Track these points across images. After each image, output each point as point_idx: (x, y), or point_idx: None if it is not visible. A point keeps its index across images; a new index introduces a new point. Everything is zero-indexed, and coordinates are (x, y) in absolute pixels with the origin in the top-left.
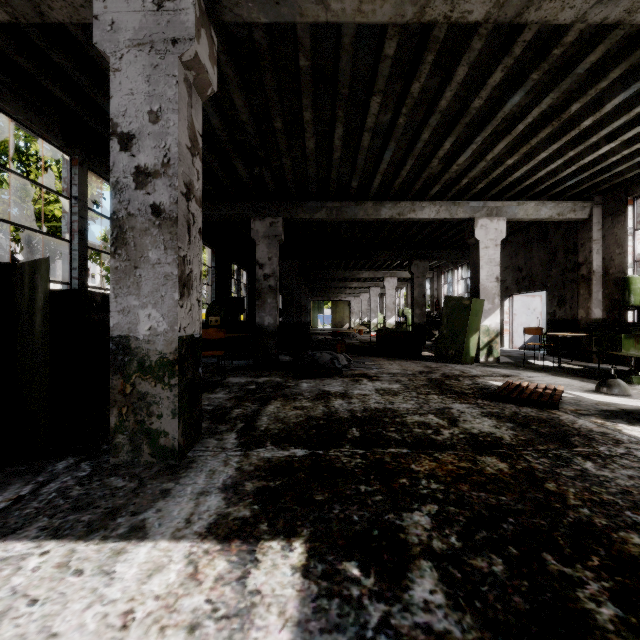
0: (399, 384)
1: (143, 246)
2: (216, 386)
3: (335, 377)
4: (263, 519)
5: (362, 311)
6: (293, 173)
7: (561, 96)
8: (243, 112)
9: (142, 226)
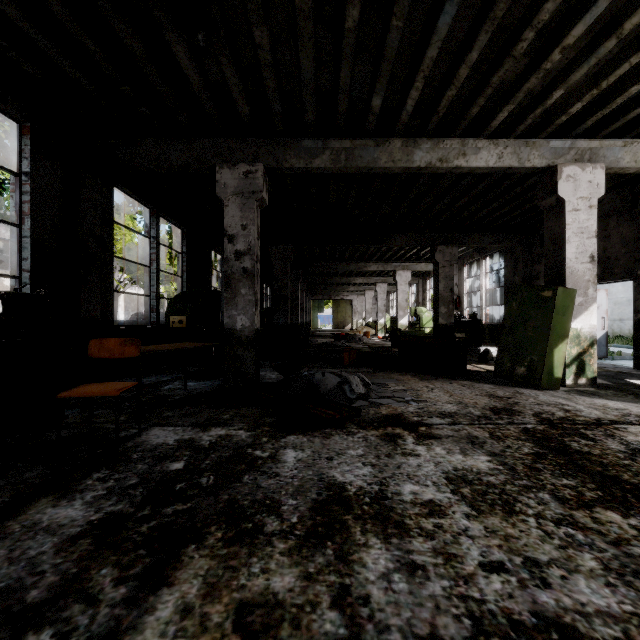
0: (484, 453)
1: None
2: (101, 462)
3: (349, 427)
4: None
5: (367, 310)
6: (276, 77)
7: None
8: None
9: None
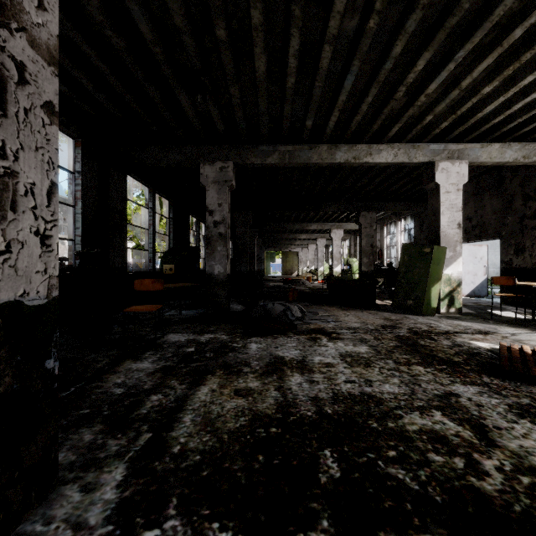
0: (366, 345)
1: None
2: (148, 348)
3: (289, 334)
4: None
5: (310, 260)
6: (243, 110)
7: None
8: (176, 11)
9: None
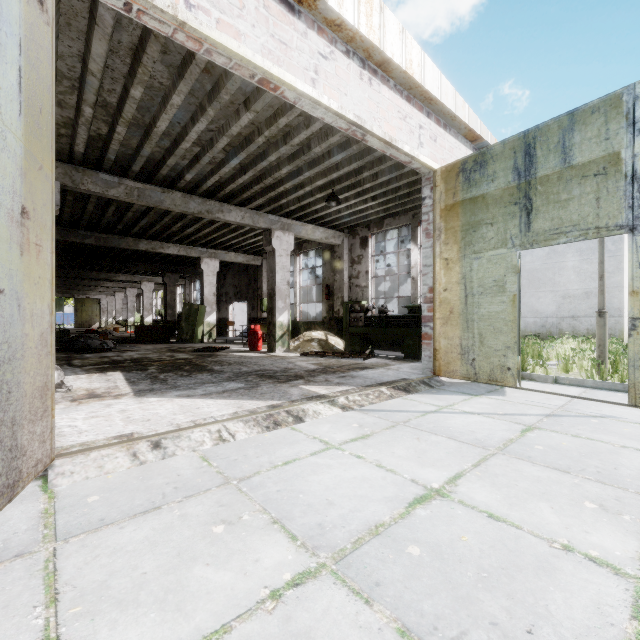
0: (151, 351)
1: None
2: None
3: (108, 352)
4: (104, 371)
5: (117, 310)
6: (70, 213)
7: None
8: None
9: None
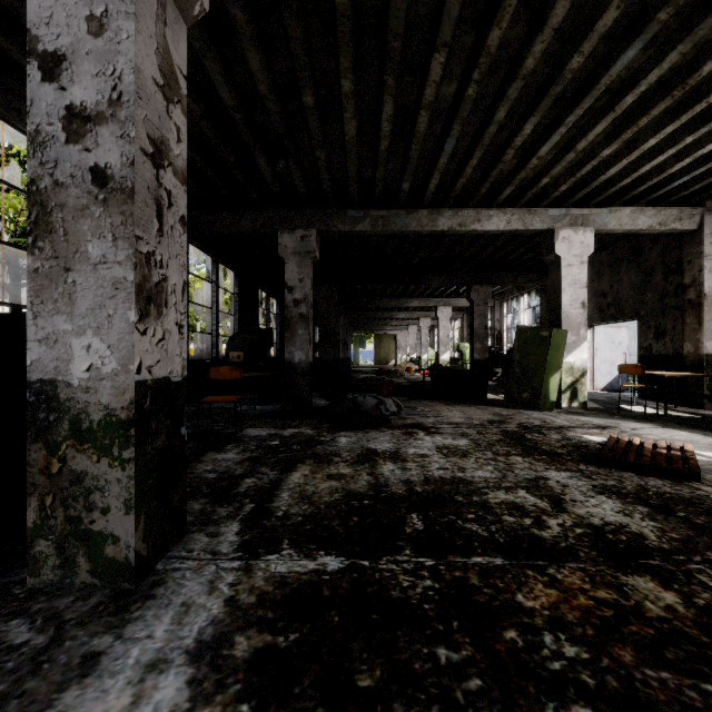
0: (466, 439)
1: (78, 235)
2: (228, 441)
3: (382, 428)
4: None
5: (410, 346)
6: (329, 172)
7: (690, 52)
8: (261, 81)
9: (77, 202)
